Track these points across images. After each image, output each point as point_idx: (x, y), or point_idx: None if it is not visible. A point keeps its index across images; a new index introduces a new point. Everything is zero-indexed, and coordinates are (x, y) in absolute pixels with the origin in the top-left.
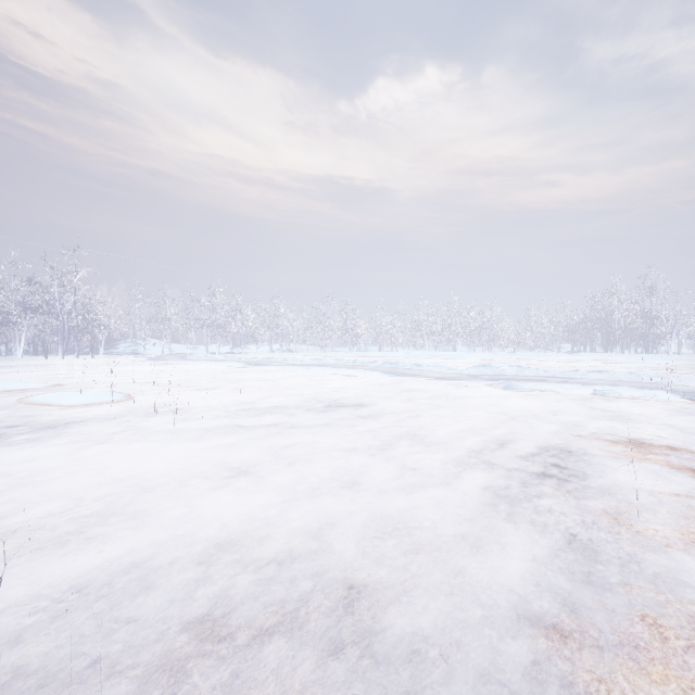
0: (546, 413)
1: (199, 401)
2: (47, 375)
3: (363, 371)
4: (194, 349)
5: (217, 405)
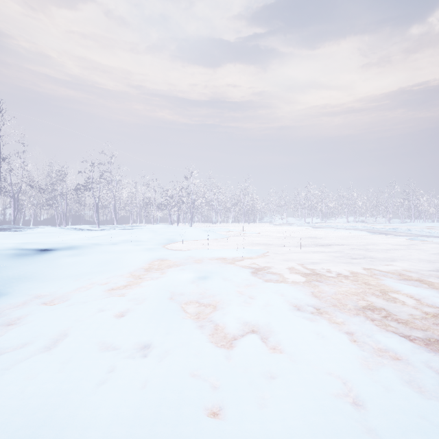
0: (382, 243)
1: (277, 235)
2: (240, 228)
3: (358, 231)
4: (300, 220)
5: (280, 236)
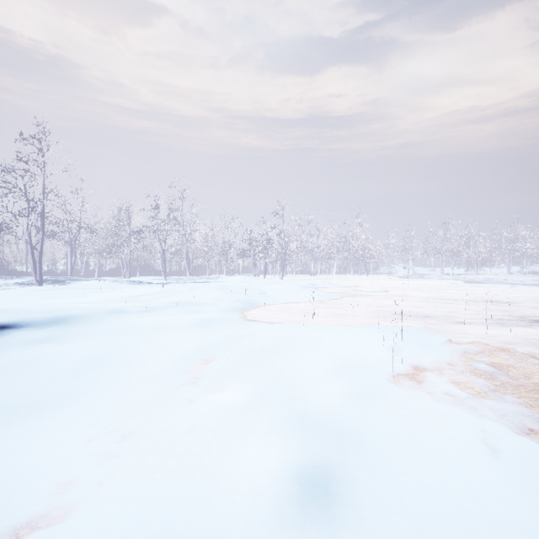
0: None
1: (417, 295)
2: (351, 282)
3: None
4: (432, 270)
5: (425, 297)
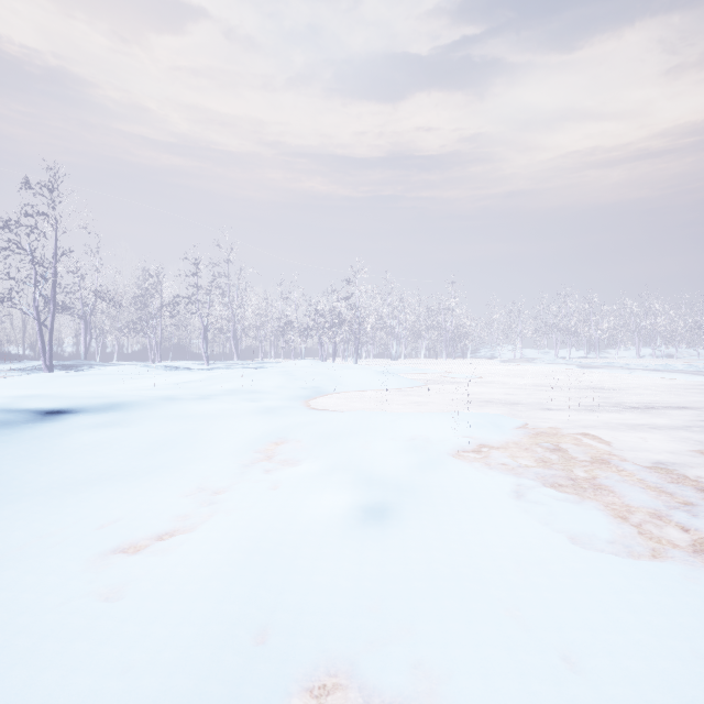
0: None
1: (516, 382)
2: (442, 368)
3: (686, 376)
4: (545, 353)
5: (524, 384)
